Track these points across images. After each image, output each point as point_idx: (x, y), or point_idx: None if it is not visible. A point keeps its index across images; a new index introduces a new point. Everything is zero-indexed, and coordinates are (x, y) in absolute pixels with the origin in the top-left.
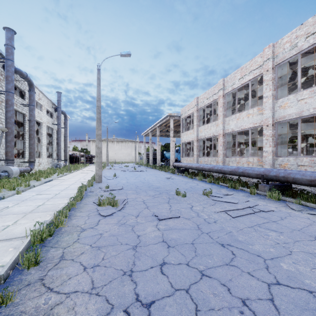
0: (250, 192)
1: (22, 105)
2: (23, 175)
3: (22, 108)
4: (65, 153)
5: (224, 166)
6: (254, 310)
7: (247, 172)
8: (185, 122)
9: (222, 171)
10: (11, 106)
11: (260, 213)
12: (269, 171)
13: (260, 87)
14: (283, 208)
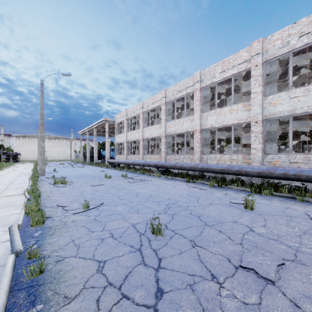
0: (149, 174)
1: None
2: None
3: None
4: None
5: (140, 161)
6: (119, 195)
7: (150, 164)
8: (118, 126)
9: (138, 164)
10: None
11: (145, 181)
12: (159, 162)
13: None
14: (157, 179)
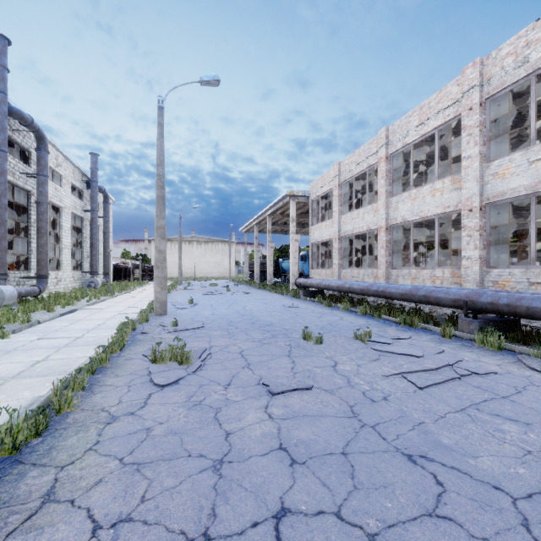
0: (442, 333)
1: (26, 175)
2: (25, 300)
3: (26, 181)
4: (105, 262)
5: (390, 285)
6: None
7: (435, 296)
8: (317, 206)
9: (386, 293)
10: (1, 175)
11: (472, 378)
12: (479, 294)
13: (454, 142)
14: (512, 366)
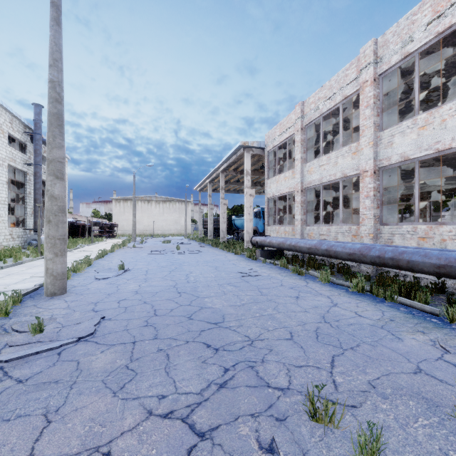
0: None
1: None
2: None
3: None
4: None
5: (406, 249)
6: None
7: None
8: (273, 158)
9: (402, 262)
10: None
11: None
12: None
13: None
14: None
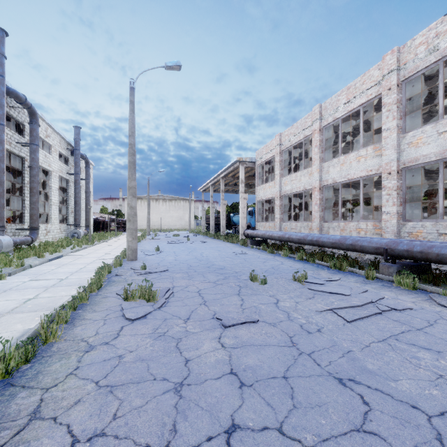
0: (366, 276)
1: (20, 144)
2: (19, 248)
3: (20, 149)
4: (87, 217)
5: (322, 235)
6: None
7: (360, 244)
8: (262, 170)
9: (319, 242)
10: None
11: (392, 313)
12: (397, 243)
13: (376, 117)
14: (425, 303)
